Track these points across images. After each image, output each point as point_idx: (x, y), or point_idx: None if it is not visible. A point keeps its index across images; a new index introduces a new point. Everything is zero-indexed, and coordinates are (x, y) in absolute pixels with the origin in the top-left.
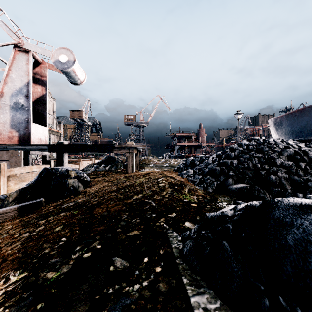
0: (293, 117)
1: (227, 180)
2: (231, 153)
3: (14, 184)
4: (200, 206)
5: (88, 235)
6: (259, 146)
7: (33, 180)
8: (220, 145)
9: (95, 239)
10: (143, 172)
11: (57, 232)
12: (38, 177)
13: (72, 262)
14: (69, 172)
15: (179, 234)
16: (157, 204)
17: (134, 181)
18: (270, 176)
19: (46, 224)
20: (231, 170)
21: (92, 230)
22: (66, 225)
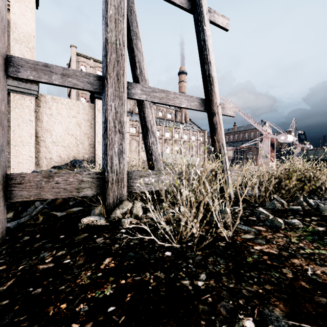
0: None
1: None
2: None
3: None
4: None
5: None
6: None
7: None
8: None
9: None
10: None
11: None
12: None
13: None
14: None
15: None
16: None
17: None
18: None
19: None
20: None
21: None
22: None
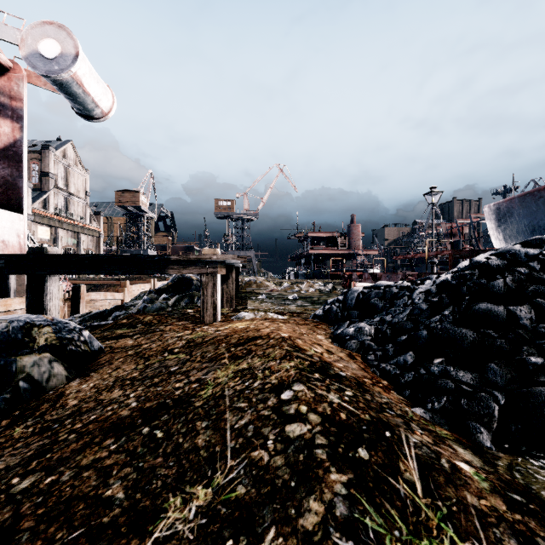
0: (536, 201)
1: (543, 395)
2: (495, 283)
3: None
4: None
5: None
6: None
7: None
8: (409, 255)
9: None
10: (238, 325)
11: None
12: None
13: None
14: (33, 331)
15: None
16: None
17: (199, 377)
18: None
19: None
20: (526, 344)
21: None
22: None
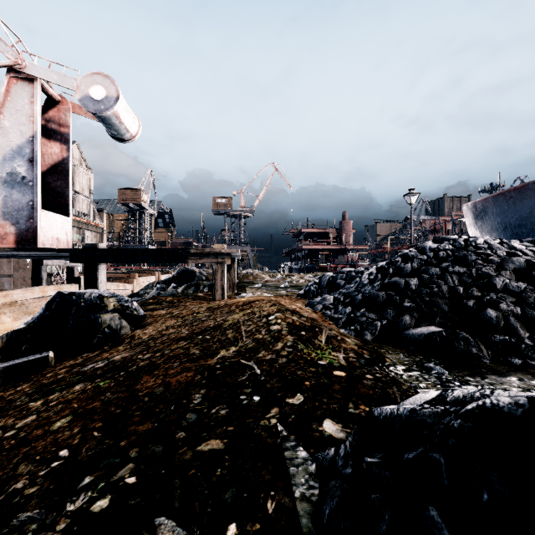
0: (507, 201)
1: (401, 318)
2: (405, 266)
3: (13, 319)
4: (353, 376)
5: (116, 445)
6: (458, 251)
7: (36, 316)
8: (380, 250)
9: (126, 458)
10: (241, 299)
11: (55, 433)
12: (45, 309)
13: (64, 525)
14: (104, 300)
15: (311, 453)
16: (264, 372)
17: (223, 319)
18: (486, 312)
19: (42, 409)
20: (407, 298)
21: (126, 433)
22: (77, 415)
